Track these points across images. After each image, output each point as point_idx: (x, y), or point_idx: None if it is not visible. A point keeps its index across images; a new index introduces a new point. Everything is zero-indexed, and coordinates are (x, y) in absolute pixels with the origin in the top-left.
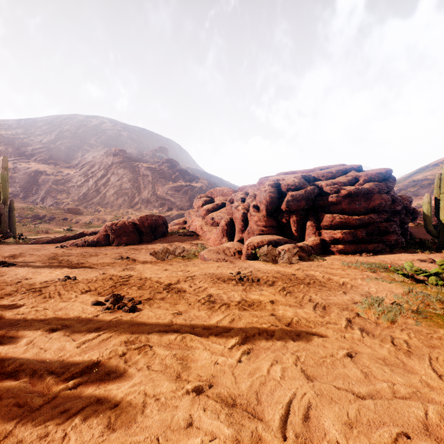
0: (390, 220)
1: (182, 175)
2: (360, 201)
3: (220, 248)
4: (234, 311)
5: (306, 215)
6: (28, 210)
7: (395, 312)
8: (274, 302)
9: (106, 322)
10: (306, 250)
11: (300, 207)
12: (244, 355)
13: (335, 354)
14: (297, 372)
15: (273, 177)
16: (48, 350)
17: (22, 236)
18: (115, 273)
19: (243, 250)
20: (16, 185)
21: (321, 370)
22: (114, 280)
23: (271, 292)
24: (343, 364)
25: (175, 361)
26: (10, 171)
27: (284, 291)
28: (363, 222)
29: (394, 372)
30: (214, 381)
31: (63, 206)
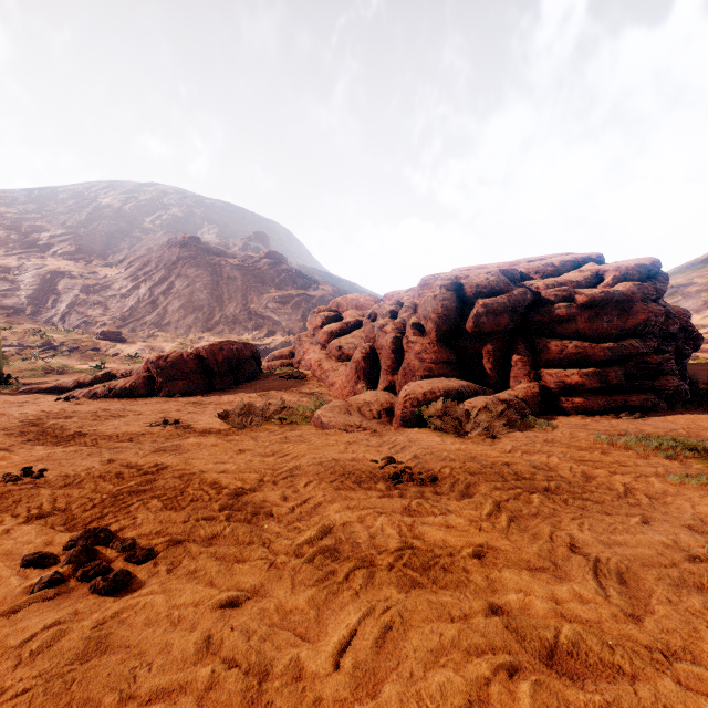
0: (660, 350)
1: (291, 278)
2: (610, 316)
3: (352, 402)
4: (387, 595)
5: (510, 341)
6: (34, 334)
7: None
8: (484, 555)
9: (17, 645)
10: (515, 408)
11: (499, 327)
12: None
13: None
14: None
15: (448, 274)
16: None
17: (16, 378)
18: (134, 460)
19: (397, 407)
20: (22, 294)
21: None
22: (122, 479)
23: (470, 517)
24: None
25: None
26: (12, 271)
27: (499, 512)
28: (618, 354)
29: None
30: None
31: (96, 328)
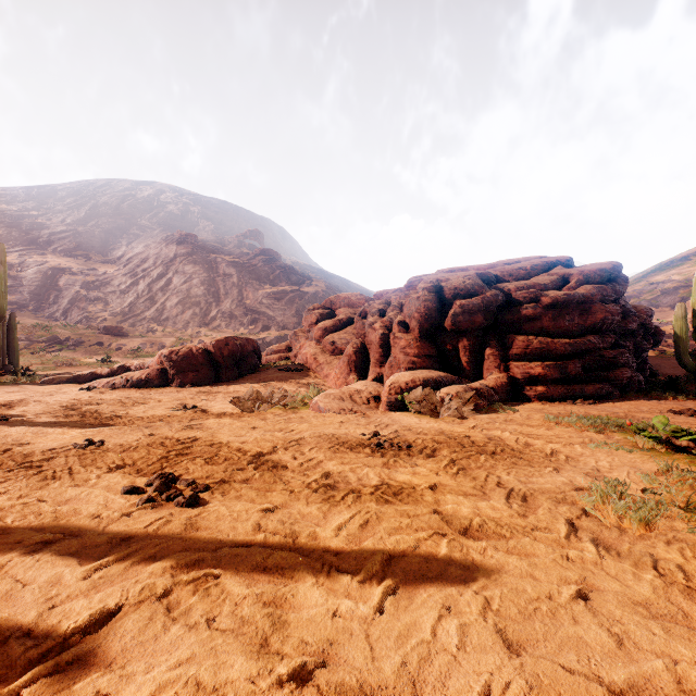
0: (619, 345)
1: (285, 275)
2: (572, 315)
3: (345, 390)
4: (369, 506)
5: (484, 337)
6: (41, 330)
7: (652, 508)
8: (437, 488)
9: (143, 527)
10: (485, 395)
11: (474, 325)
12: (388, 596)
13: (555, 593)
14: (488, 634)
15: (431, 277)
16: (28, 585)
17: (30, 370)
18: (170, 434)
19: (383, 394)
20: (24, 290)
21: (533, 630)
22: (166, 447)
23: (431, 468)
24: (573, 616)
25: (259, 610)
26: (15, 267)
27: (454, 466)
28: (577, 349)
29: (671, 634)
30: (332, 653)
31: (97, 323)
